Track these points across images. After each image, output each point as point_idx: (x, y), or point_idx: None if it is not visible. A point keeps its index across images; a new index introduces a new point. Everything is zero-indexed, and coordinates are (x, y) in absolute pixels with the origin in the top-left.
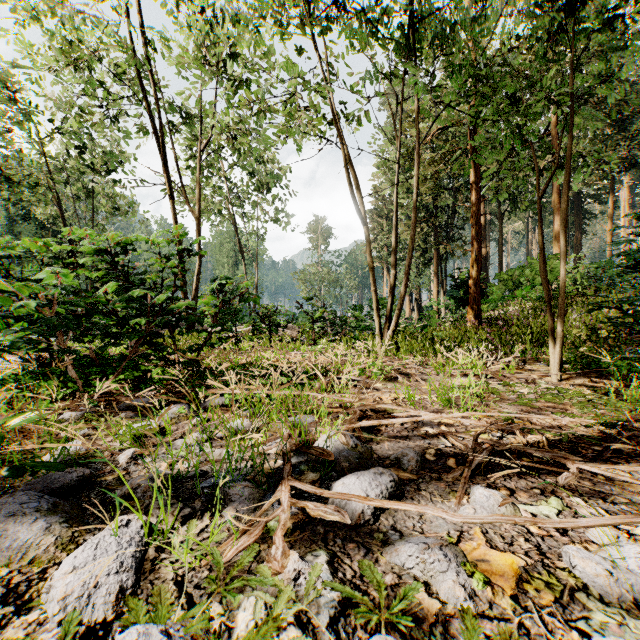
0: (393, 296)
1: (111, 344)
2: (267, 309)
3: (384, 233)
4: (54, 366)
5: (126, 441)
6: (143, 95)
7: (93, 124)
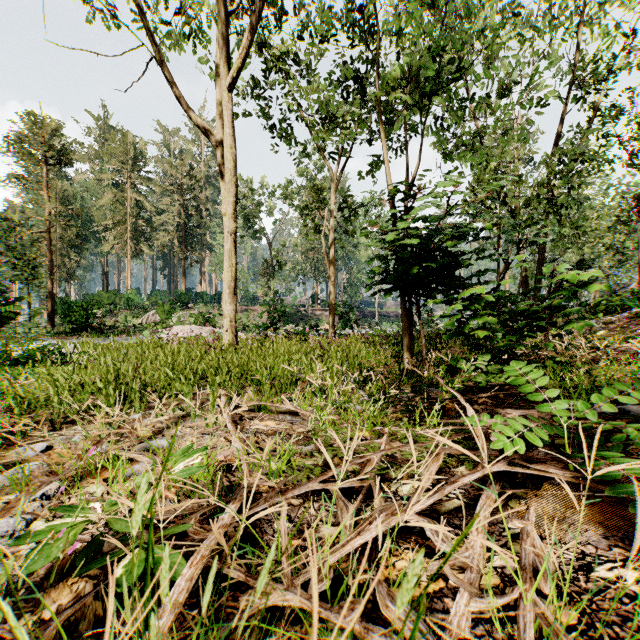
0: None
1: None
2: None
3: None
4: None
5: None
6: None
7: None
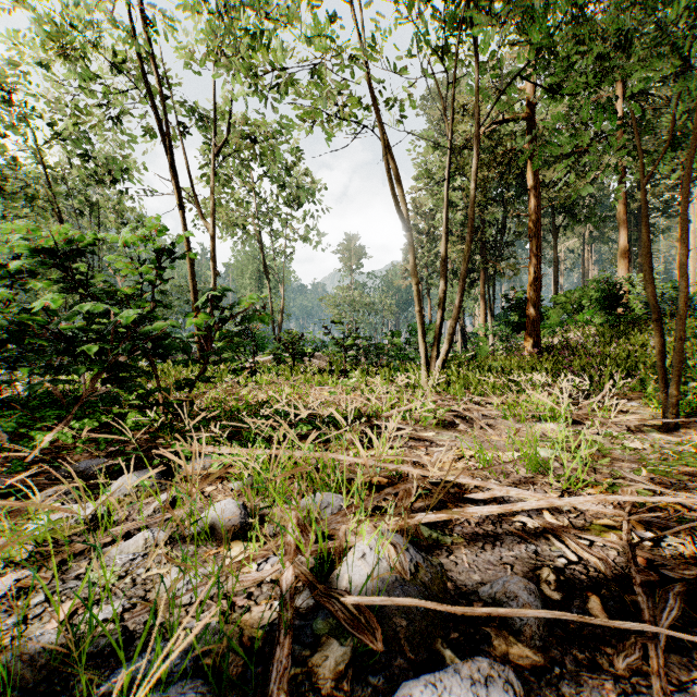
0: (442, 318)
1: (49, 381)
2: (291, 335)
3: (424, 251)
4: (3, 407)
5: (6, 559)
6: (149, 89)
7: (95, 126)
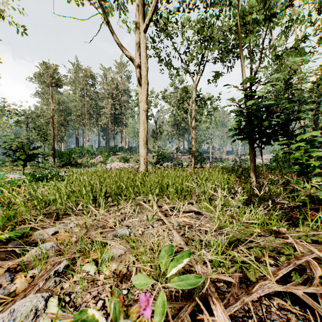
0: None
1: None
2: None
3: None
4: None
5: None
6: None
7: None
